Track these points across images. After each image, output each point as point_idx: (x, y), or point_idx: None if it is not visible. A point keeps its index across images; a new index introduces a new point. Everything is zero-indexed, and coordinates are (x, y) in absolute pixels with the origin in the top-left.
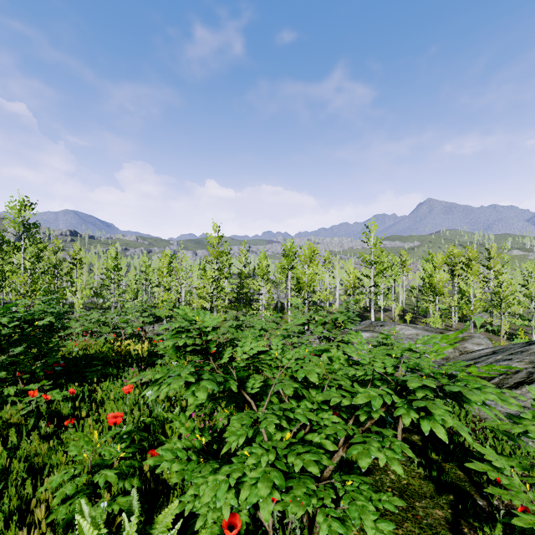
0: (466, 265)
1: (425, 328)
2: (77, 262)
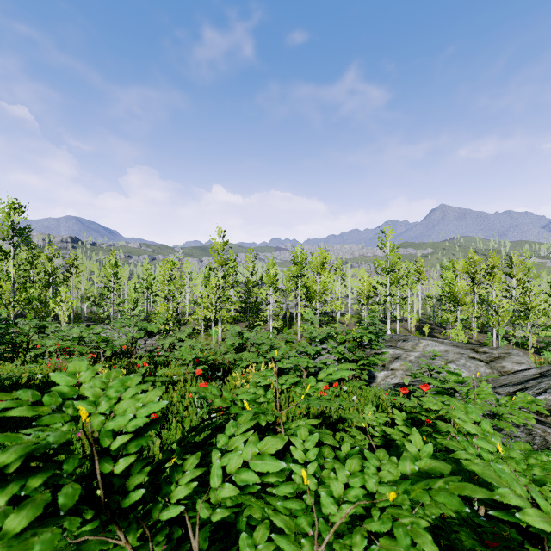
0: (488, 273)
1: (453, 344)
2: (73, 269)
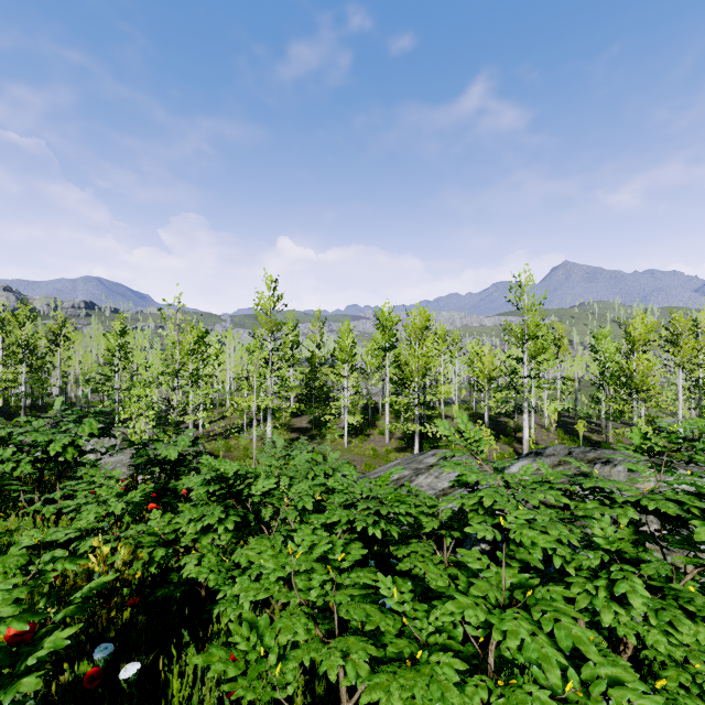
0: (672, 342)
1: None
2: (60, 339)
